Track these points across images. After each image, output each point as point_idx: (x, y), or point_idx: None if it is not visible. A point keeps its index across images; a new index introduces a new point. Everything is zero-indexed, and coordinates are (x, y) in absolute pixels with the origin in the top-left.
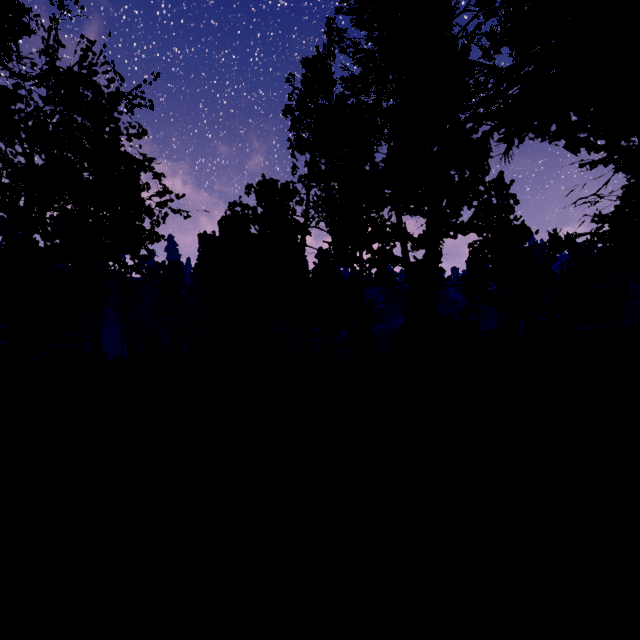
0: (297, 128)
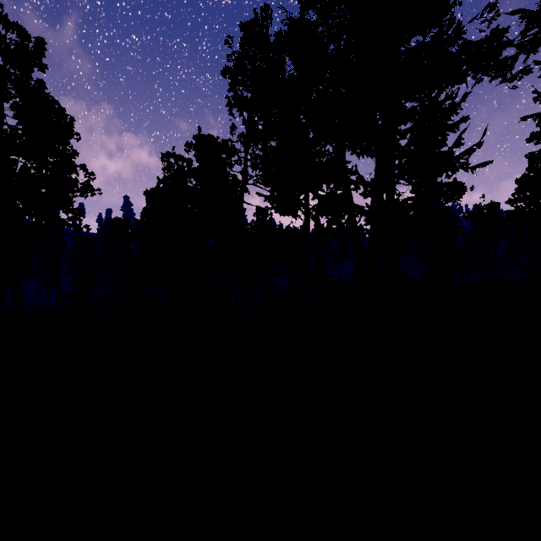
0: (235, 87)
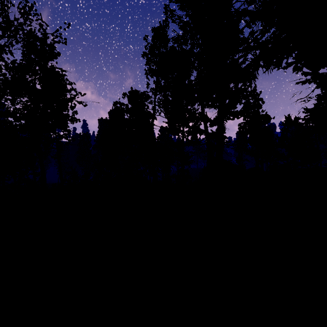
0: (149, 63)
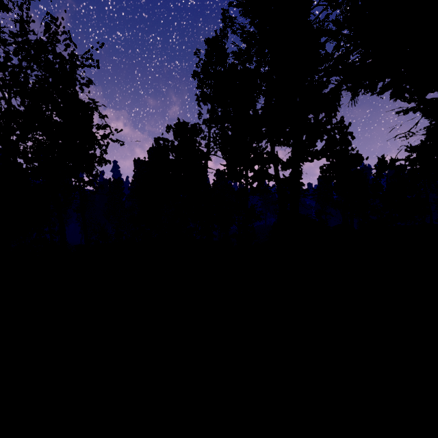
0: (202, 86)
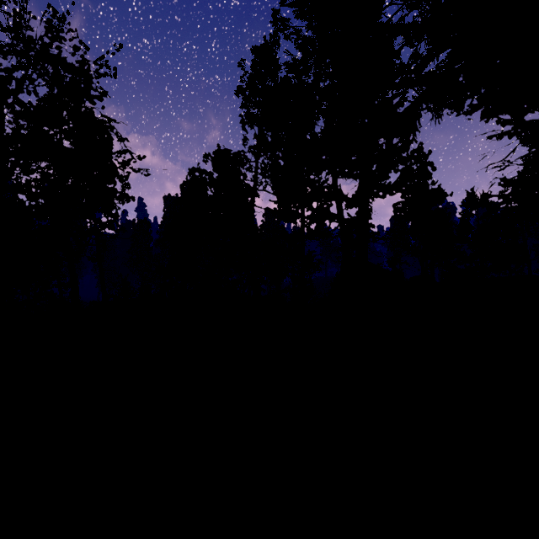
0: (247, 105)
